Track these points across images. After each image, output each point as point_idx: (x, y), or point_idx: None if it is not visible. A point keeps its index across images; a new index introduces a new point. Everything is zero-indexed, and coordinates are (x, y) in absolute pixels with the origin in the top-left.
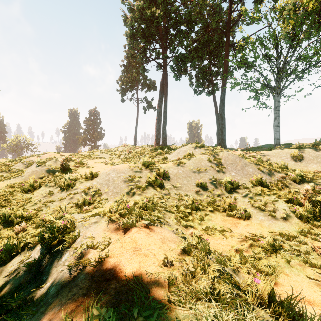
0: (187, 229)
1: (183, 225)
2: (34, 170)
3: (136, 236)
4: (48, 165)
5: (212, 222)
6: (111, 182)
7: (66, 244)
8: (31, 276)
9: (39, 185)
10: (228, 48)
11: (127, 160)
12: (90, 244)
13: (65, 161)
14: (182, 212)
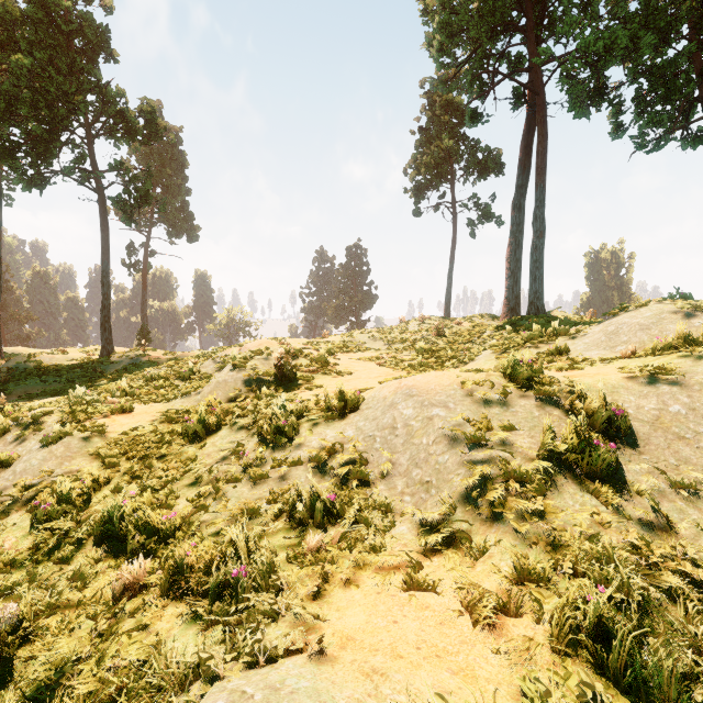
0: None
1: None
2: (221, 380)
3: None
4: (252, 368)
5: None
6: (401, 437)
7: None
8: None
9: (219, 424)
10: None
11: (433, 355)
12: None
13: (285, 359)
14: None
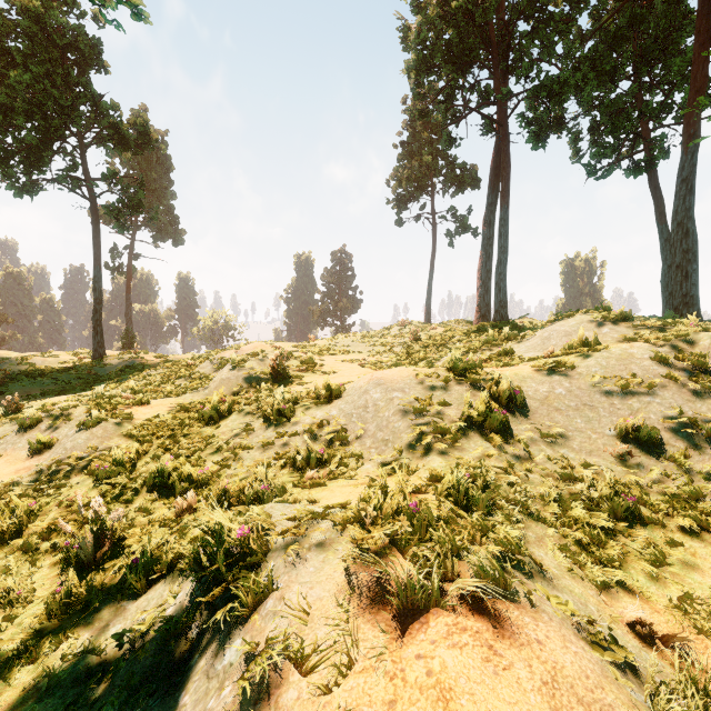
0: (613, 599)
1: (594, 579)
2: (224, 377)
3: (447, 664)
4: (250, 367)
5: (705, 579)
6: (371, 413)
7: (238, 608)
8: (166, 666)
9: (229, 411)
10: (710, 23)
11: (408, 357)
12: (290, 646)
13: (280, 359)
14: (583, 528)
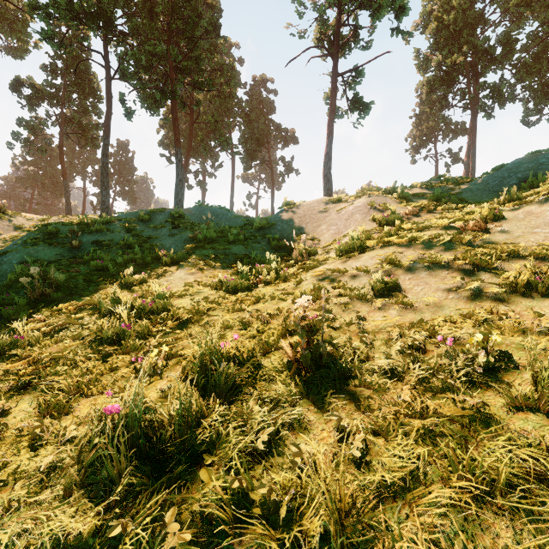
0: None
1: None
2: None
3: None
4: None
5: None
6: None
7: None
8: None
9: None
10: None
11: None
12: None
13: None
14: None
